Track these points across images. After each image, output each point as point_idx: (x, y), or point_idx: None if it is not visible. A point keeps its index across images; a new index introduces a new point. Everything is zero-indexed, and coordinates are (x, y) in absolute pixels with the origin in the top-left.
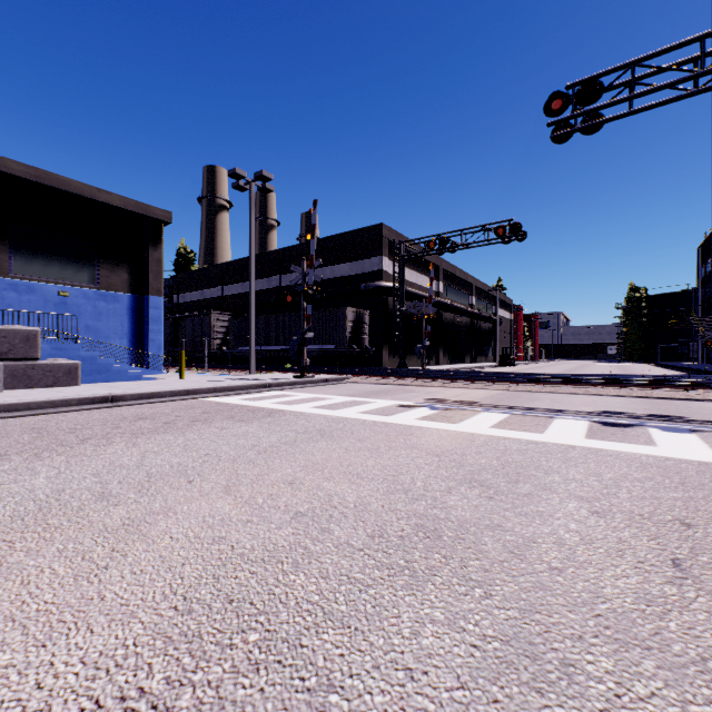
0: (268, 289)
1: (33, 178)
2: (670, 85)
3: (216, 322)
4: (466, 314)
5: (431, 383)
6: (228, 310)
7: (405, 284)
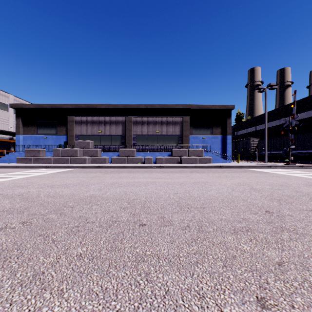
0: (278, 125)
1: (197, 108)
2: None
3: (252, 142)
4: None
5: None
6: (257, 137)
7: None
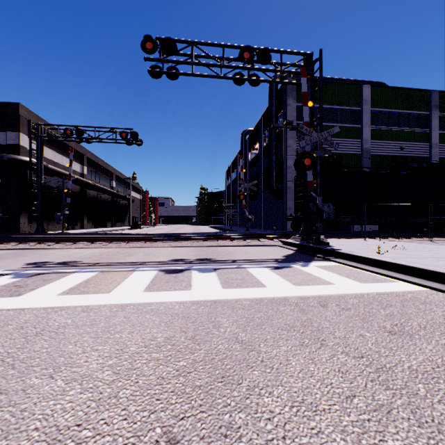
0: None
1: None
2: (210, 65)
3: None
4: (107, 192)
5: (53, 245)
6: None
7: (49, 162)
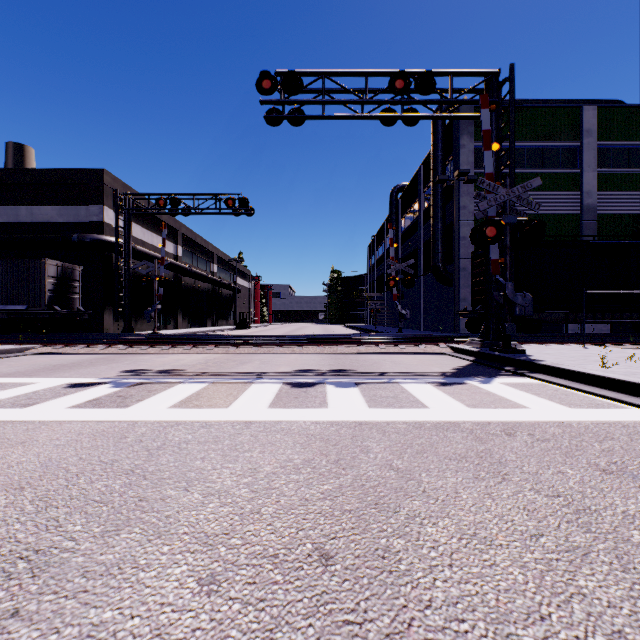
0: None
1: None
2: (347, 102)
3: None
4: (207, 280)
5: (148, 349)
6: None
7: (136, 242)
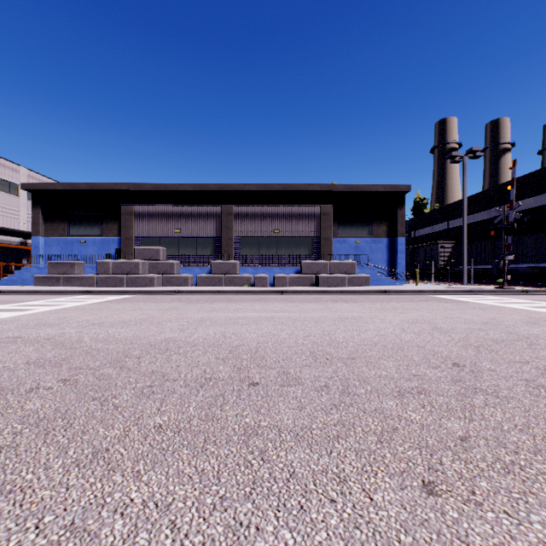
0: (487, 219)
1: (346, 189)
2: None
3: (441, 249)
4: None
5: None
6: (451, 240)
7: None
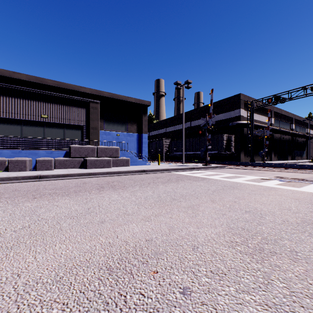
0: (185, 128)
1: (110, 96)
2: None
3: (164, 142)
4: (288, 134)
5: (272, 169)
6: (169, 138)
7: None
